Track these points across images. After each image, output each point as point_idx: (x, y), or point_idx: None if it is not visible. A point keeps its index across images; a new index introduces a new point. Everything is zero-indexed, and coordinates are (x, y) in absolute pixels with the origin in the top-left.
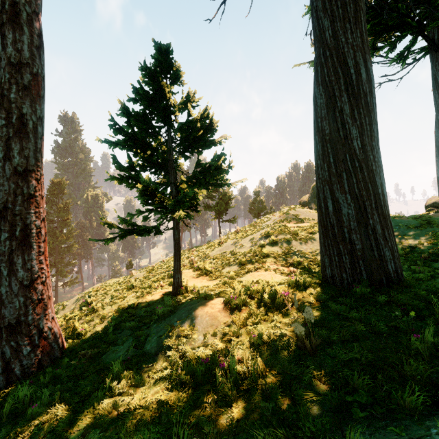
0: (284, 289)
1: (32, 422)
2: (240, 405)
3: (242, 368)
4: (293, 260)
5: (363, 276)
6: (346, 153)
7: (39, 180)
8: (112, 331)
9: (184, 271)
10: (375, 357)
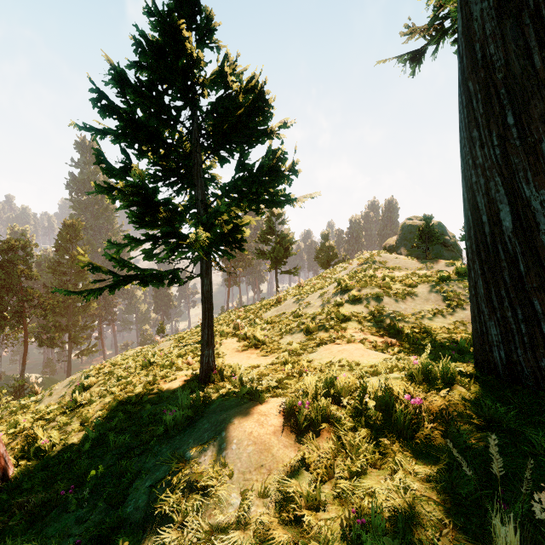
0: (404, 387)
1: None
2: None
3: None
4: (387, 325)
5: None
6: None
7: None
8: (92, 449)
9: (225, 340)
10: None
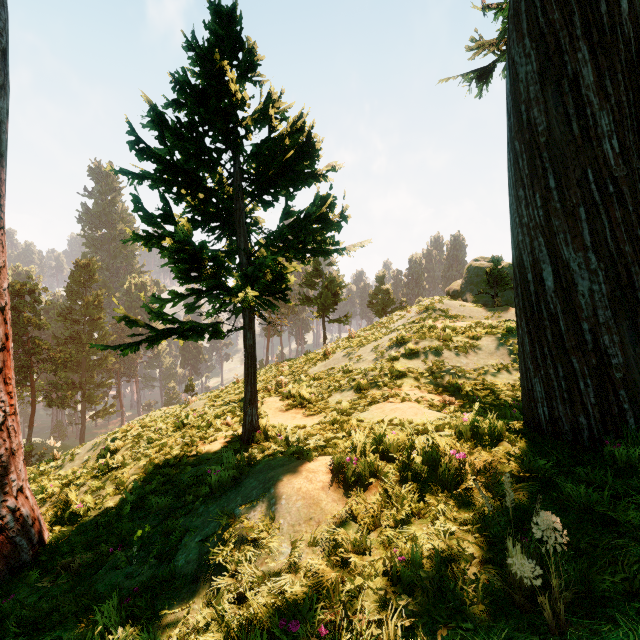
0: (451, 443)
1: None
2: None
3: None
4: (446, 382)
5: (629, 423)
6: (587, 166)
7: None
8: (131, 512)
9: (267, 399)
10: None
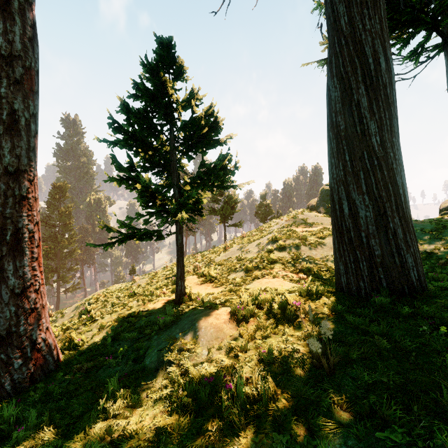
0: (295, 298)
1: (17, 447)
2: (249, 434)
3: (251, 390)
4: (302, 266)
5: (383, 285)
6: (364, 150)
7: (32, 181)
8: (111, 342)
9: (188, 277)
10: (404, 380)
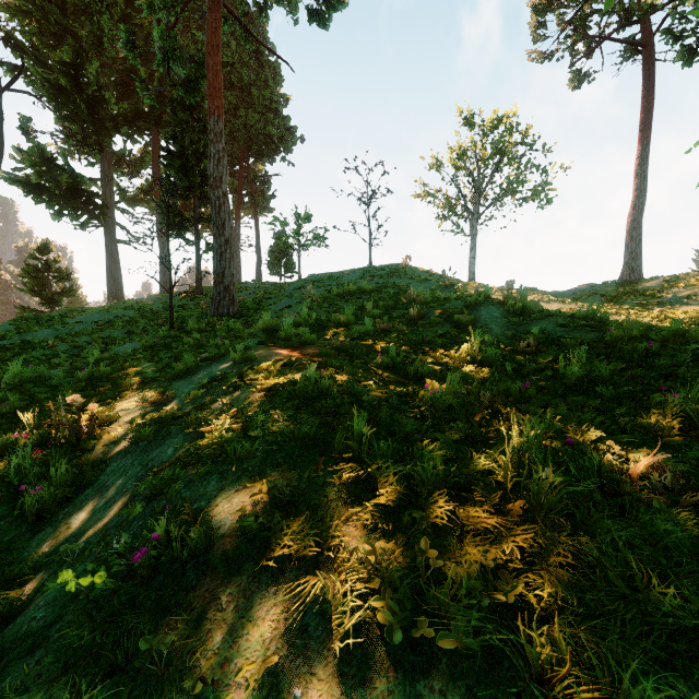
0: None
1: None
2: None
3: None
4: None
5: None
6: (112, 293)
7: None
8: None
9: None
10: None
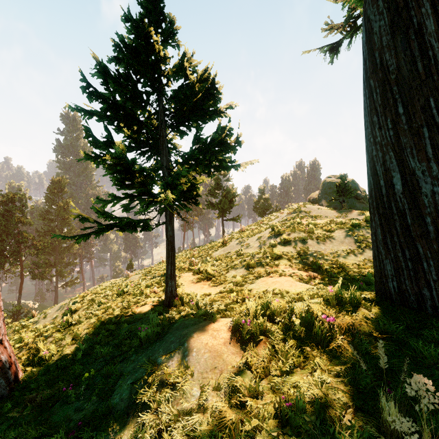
0: (322, 309)
1: None
2: None
3: None
4: (310, 262)
5: None
6: (429, 95)
7: None
8: (82, 358)
9: (183, 274)
10: None
